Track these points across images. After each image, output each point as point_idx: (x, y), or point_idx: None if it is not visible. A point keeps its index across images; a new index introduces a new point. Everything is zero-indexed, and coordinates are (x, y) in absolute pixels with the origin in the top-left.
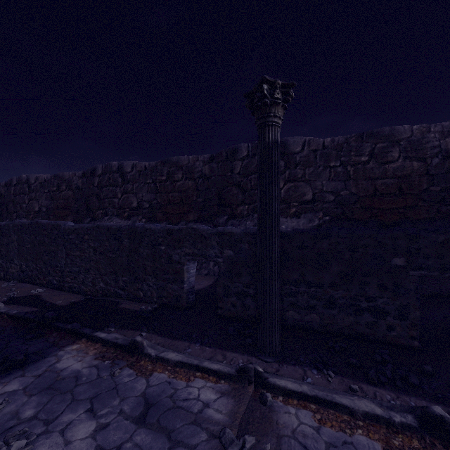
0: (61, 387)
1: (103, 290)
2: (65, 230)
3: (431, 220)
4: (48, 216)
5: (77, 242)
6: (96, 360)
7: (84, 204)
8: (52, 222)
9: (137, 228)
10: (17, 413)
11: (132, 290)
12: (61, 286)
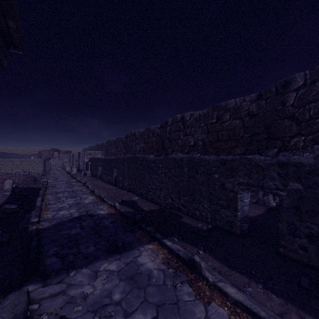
0: (138, 281)
1: (170, 204)
2: (148, 161)
3: None
4: (143, 153)
5: (155, 169)
6: (163, 264)
7: (161, 145)
8: (142, 155)
9: (194, 158)
10: (111, 292)
11: (190, 208)
12: (147, 197)
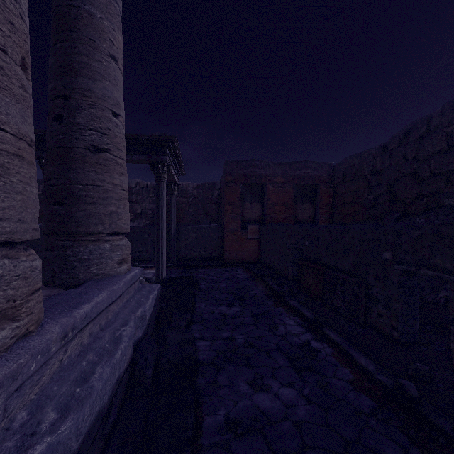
0: None
1: None
2: None
3: (189, 224)
4: None
5: None
6: None
7: None
8: None
9: None
10: None
11: None
12: None
